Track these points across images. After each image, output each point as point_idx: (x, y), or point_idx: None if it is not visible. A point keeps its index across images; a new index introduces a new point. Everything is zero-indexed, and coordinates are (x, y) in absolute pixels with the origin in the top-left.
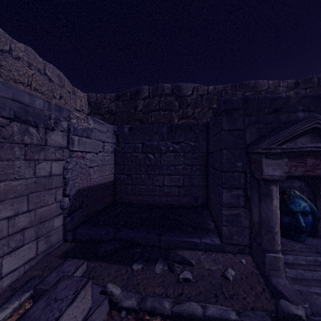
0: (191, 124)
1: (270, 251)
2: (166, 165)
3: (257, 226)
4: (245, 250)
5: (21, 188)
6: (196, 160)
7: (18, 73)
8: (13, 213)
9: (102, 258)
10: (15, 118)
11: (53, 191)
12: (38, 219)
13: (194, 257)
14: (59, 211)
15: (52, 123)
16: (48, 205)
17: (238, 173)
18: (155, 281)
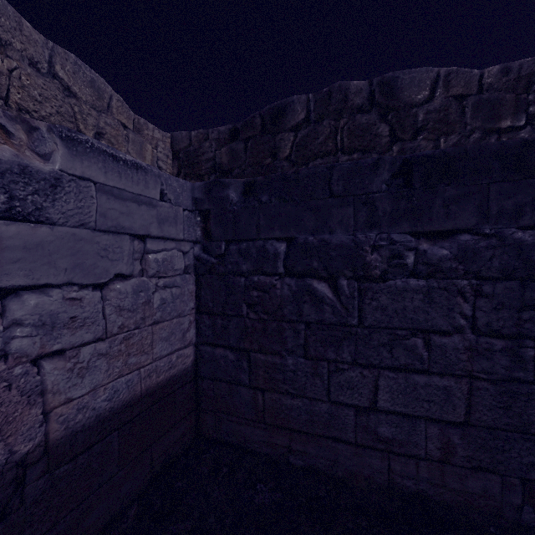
0: (518, 145)
1: None
2: (388, 327)
3: None
4: None
5: None
6: None
7: None
8: None
9: None
10: None
11: None
12: None
13: None
14: None
15: None
16: None
17: None
18: None
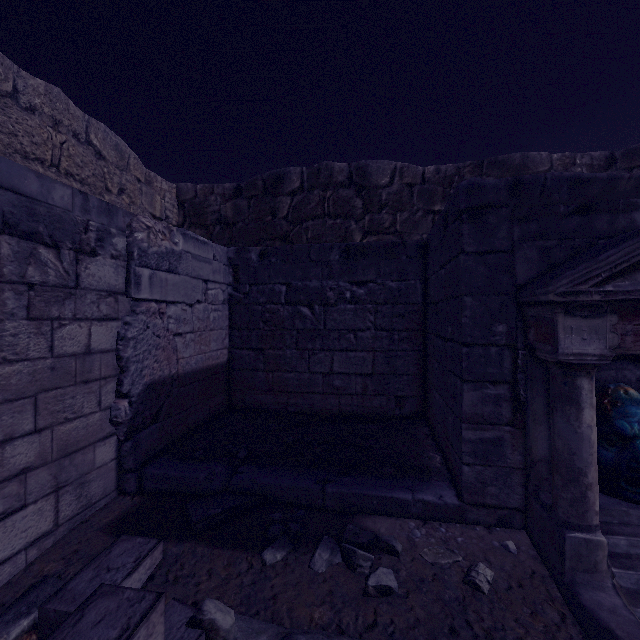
0: (391, 244)
1: (576, 526)
2: (338, 329)
3: (540, 467)
4: (513, 518)
5: (20, 382)
6: (401, 319)
7: (32, 141)
8: (1, 437)
9: (198, 533)
10: (6, 227)
11: (94, 387)
12: (60, 448)
13: (400, 533)
14: (108, 430)
15: (92, 240)
16: (83, 416)
17: (498, 349)
18: (314, 591)
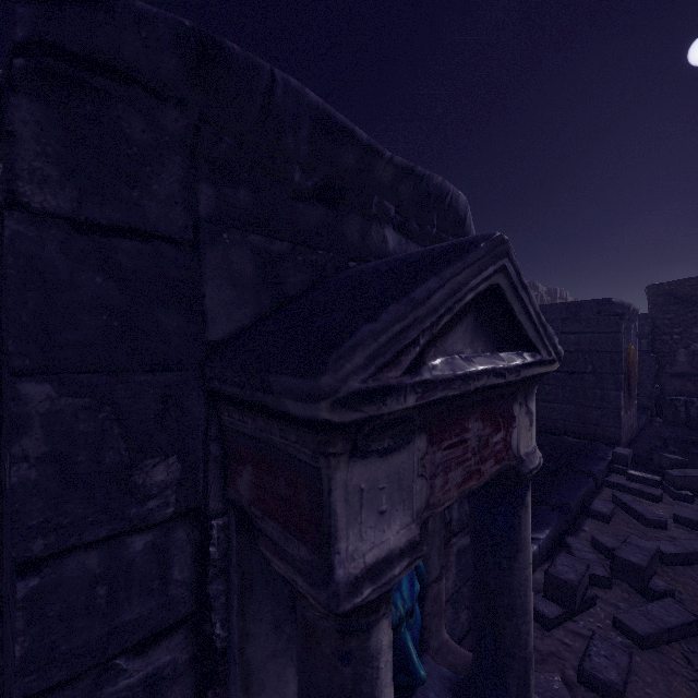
0: None
1: None
2: None
3: None
4: None
5: None
6: None
7: None
8: None
9: None
10: None
11: None
12: None
13: None
14: None
15: None
16: None
17: (155, 532)
18: None
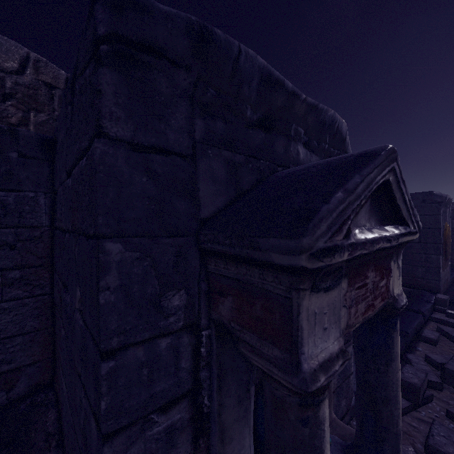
0: None
1: None
2: None
3: None
4: None
5: None
6: (8, 251)
7: None
8: None
9: None
10: None
11: None
12: None
13: None
14: None
15: None
16: None
17: (171, 337)
18: None
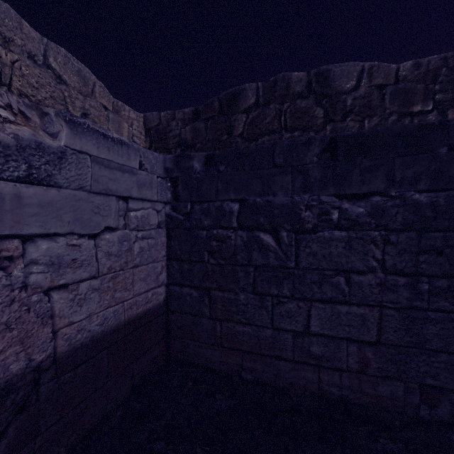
0: (416, 128)
1: None
2: (318, 269)
3: None
4: None
5: None
6: (434, 256)
7: None
8: None
9: None
10: None
11: None
12: None
13: None
14: None
15: None
16: None
17: None
18: None
